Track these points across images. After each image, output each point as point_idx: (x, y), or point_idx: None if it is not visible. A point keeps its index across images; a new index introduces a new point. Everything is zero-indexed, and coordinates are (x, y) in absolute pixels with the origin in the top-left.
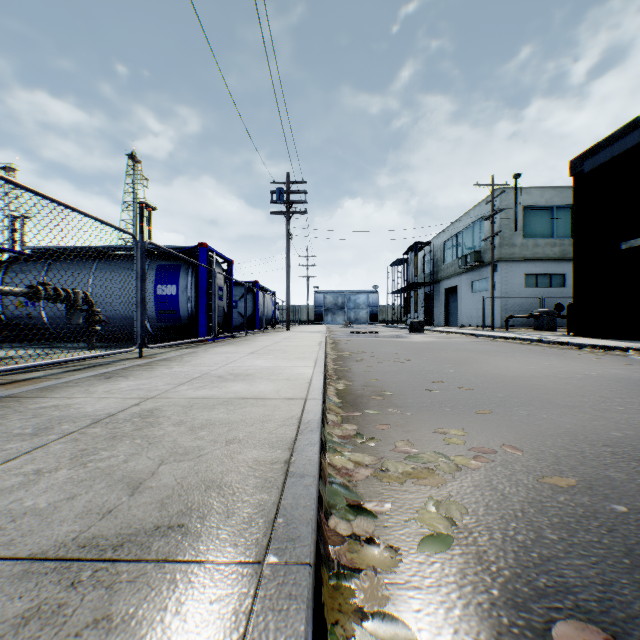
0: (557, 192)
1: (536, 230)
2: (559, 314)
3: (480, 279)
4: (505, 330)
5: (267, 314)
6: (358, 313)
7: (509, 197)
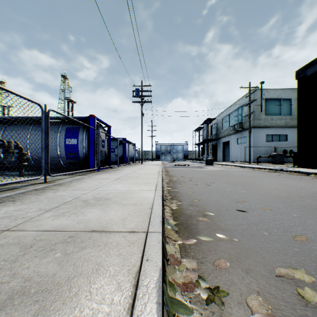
0: (283, 91)
1: (272, 111)
2: (285, 155)
3: (242, 137)
4: (256, 164)
5: (131, 155)
6: (178, 155)
7: (258, 94)
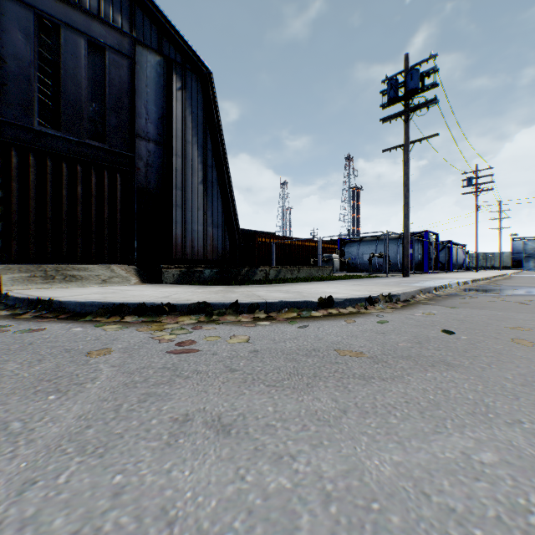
0: None
1: None
2: None
3: None
4: None
5: (458, 261)
6: None
7: None
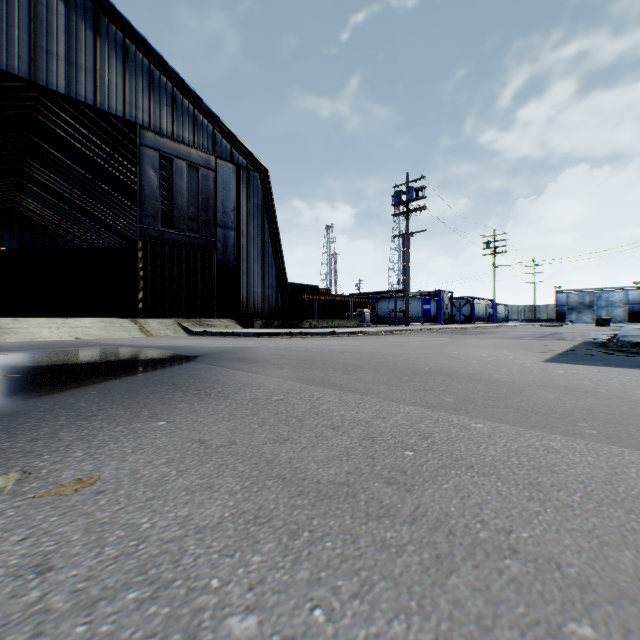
0: None
1: None
2: None
3: None
4: None
5: (482, 314)
6: (610, 311)
7: None
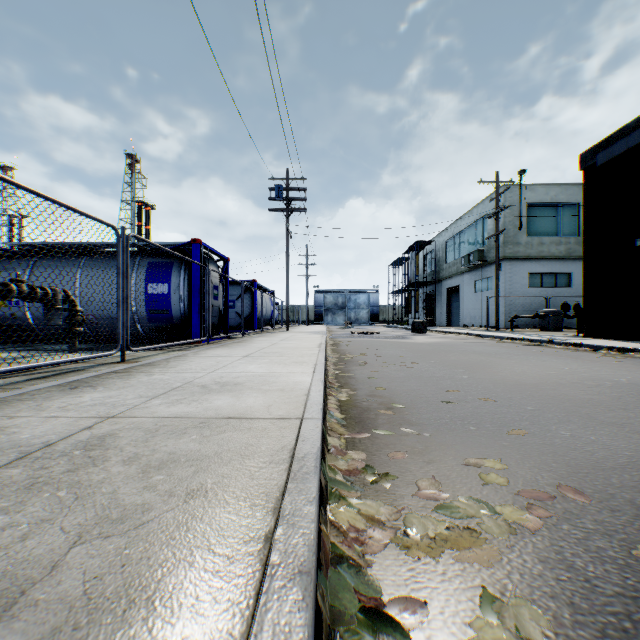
0: (563, 189)
1: (541, 228)
2: (565, 314)
3: (483, 278)
4: (510, 330)
5: (266, 314)
6: (358, 313)
7: (513, 194)
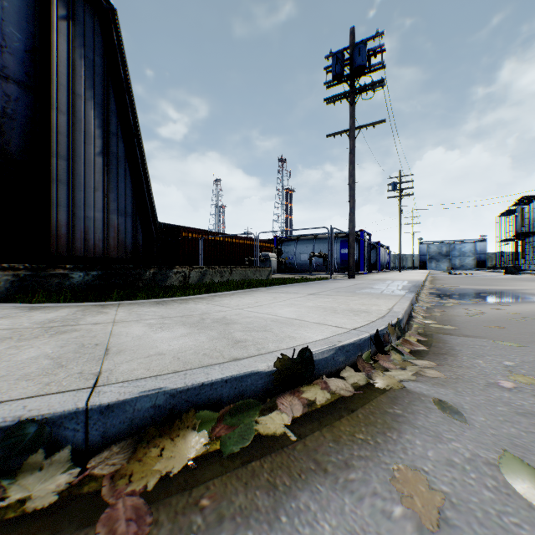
0: None
1: None
2: None
3: None
4: None
5: (384, 262)
6: (463, 260)
7: None
